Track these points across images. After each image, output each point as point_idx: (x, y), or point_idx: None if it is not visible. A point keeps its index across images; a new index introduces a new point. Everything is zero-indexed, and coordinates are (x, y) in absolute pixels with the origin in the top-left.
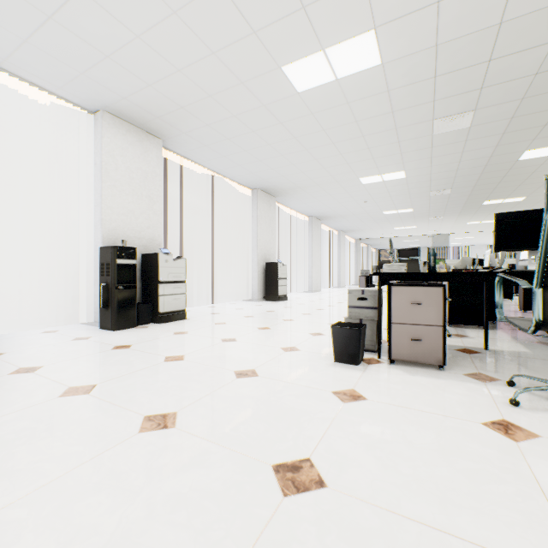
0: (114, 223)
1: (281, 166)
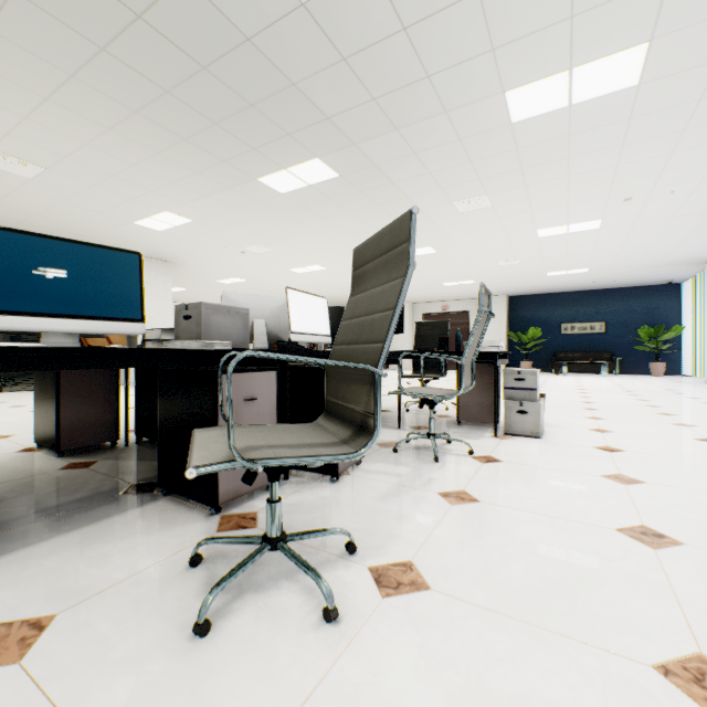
0: None
1: None
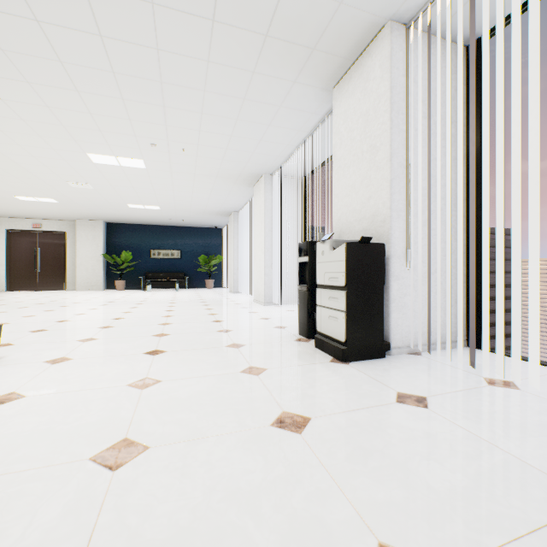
0: (339, 211)
1: None
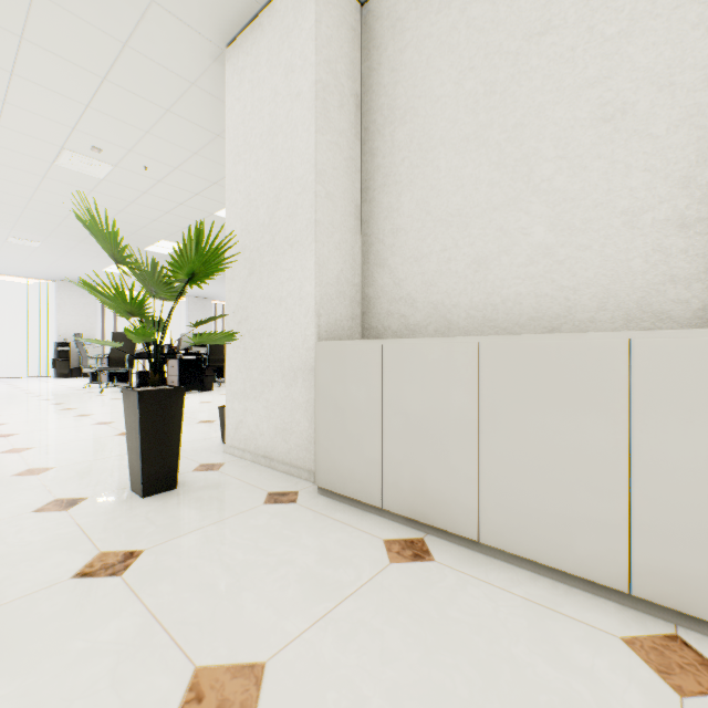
0: (65, 330)
1: None
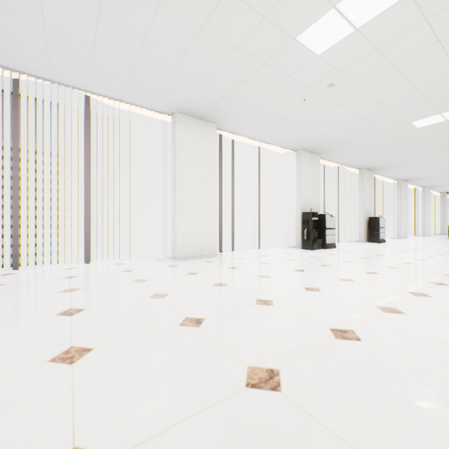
0: (304, 200)
1: (388, 156)
